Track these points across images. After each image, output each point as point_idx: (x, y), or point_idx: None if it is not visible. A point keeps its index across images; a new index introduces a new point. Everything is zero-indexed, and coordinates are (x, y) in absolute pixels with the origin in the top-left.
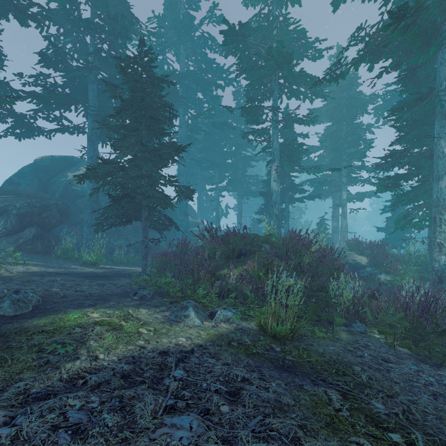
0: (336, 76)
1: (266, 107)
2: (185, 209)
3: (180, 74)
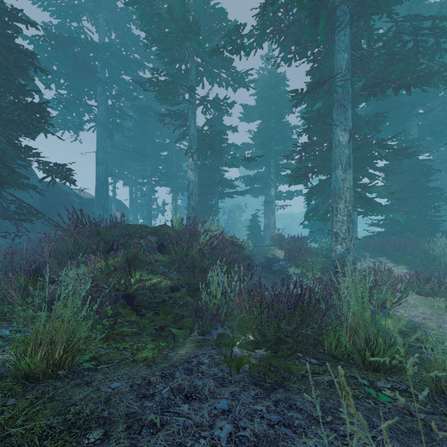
0: (238, 48)
1: (181, 86)
2: (104, 203)
3: (92, 43)
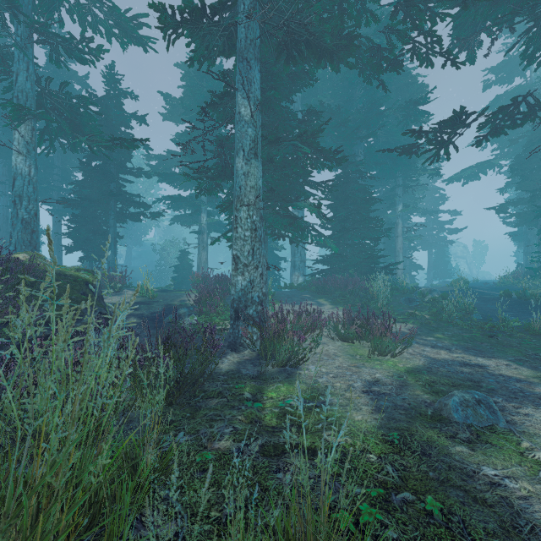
0: None
1: None
2: None
3: None
